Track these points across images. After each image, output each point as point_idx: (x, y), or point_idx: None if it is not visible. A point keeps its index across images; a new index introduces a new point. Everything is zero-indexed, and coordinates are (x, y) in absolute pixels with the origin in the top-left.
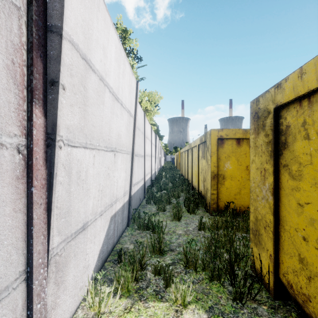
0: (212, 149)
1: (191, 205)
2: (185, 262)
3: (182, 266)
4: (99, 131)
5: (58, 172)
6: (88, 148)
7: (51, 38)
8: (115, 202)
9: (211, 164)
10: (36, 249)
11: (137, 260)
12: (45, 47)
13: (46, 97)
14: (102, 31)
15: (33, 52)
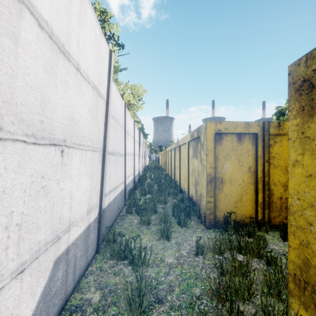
0: (208, 146)
1: (182, 217)
2: None
3: None
4: None
5: None
6: None
7: None
8: (67, 230)
9: (207, 164)
10: None
11: None
12: None
13: None
14: None
15: None
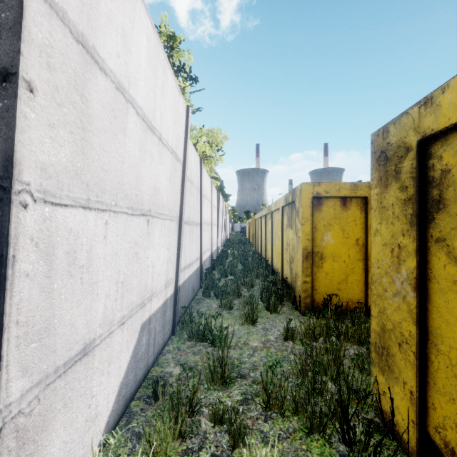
0: (304, 214)
1: (271, 300)
2: (265, 400)
3: (259, 405)
4: (115, 180)
5: (20, 254)
6: (93, 208)
7: None
8: (150, 299)
9: (302, 236)
10: None
11: (185, 396)
12: None
13: None
14: (120, 2)
15: None
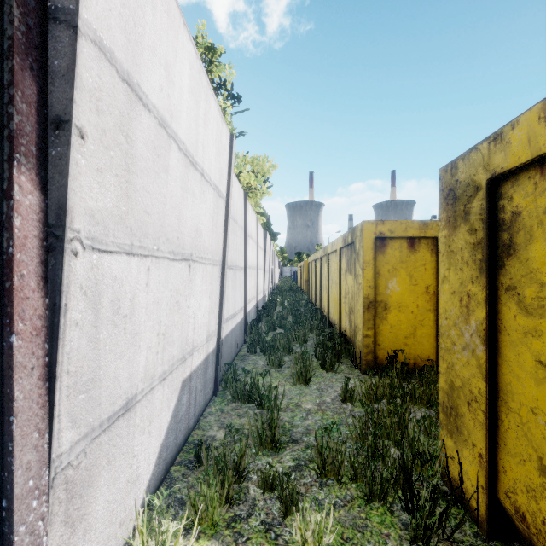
0: (365, 257)
1: (327, 356)
2: (320, 466)
3: (313, 472)
4: (158, 223)
5: (71, 303)
6: (136, 254)
7: (56, 33)
8: (191, 354)
9: (363, 283)
10: (21, 460)
11: (231, 461)
12: (43, 51)
13: (45, 152)
14: (163, 32)
15: (14, 59)
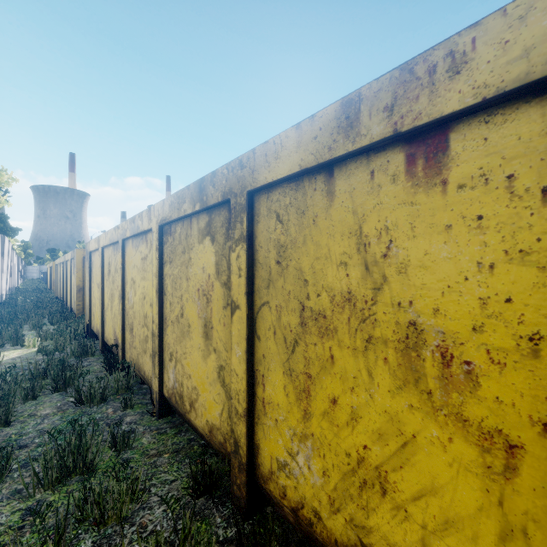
0: (78, 266)
1: (54, 317)
2: (39, 338)
3: (36, 342)
4: None
5: None
6: None
7: None
8: None
9: (77, 279)
10: None
11: None
12: None
13: None
14: None
15: None
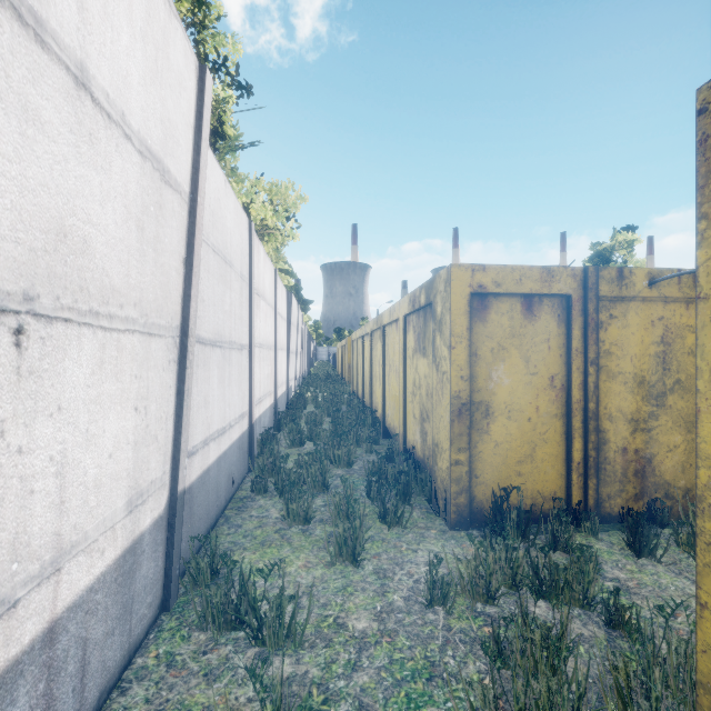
0: (455, 327)
1: (391, 501)
2: None
3: None
4: None
5: None
6: None
7: None
8: (48, 573)
9: (452, 371)
10: None
11: None
12: None
13: None
14: None
15: None
